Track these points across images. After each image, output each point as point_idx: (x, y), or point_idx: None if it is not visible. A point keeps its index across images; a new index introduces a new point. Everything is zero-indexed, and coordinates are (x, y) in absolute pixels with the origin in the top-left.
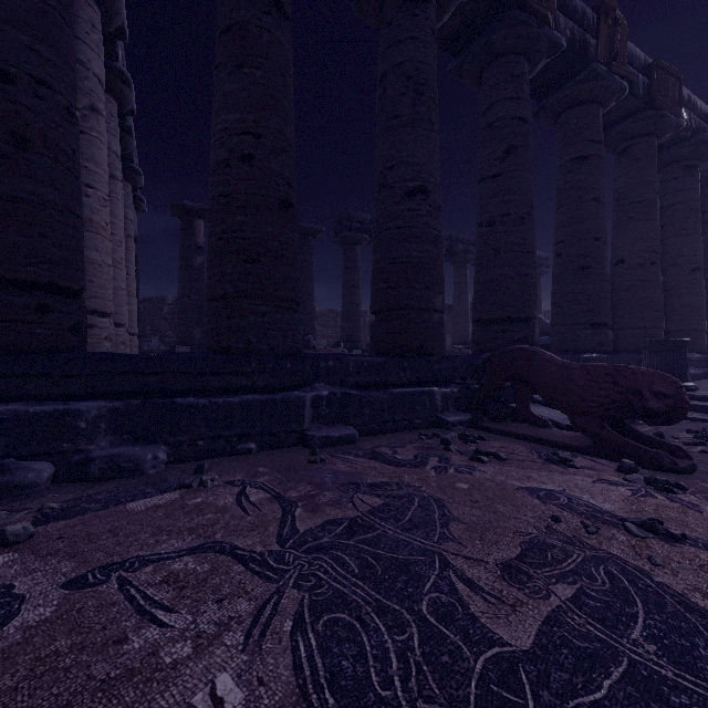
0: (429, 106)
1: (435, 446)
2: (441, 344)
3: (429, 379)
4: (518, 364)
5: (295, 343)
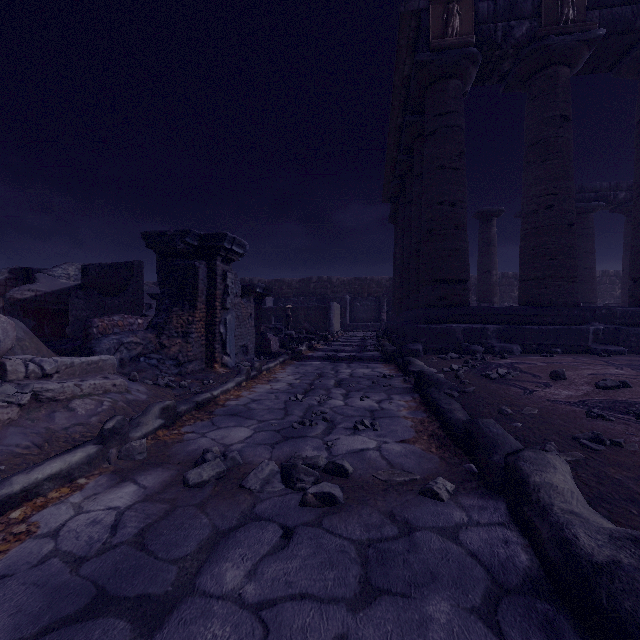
0: None
1: None
2: None
3: None
4: None
5: (577, 300)
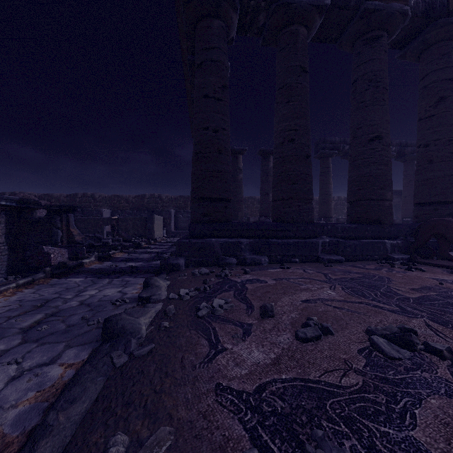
0: (383, 92)
1: (386, 265)
2: (390, 218)
3: (383, 236)
4: (438, 227)
5: (312, 218)
